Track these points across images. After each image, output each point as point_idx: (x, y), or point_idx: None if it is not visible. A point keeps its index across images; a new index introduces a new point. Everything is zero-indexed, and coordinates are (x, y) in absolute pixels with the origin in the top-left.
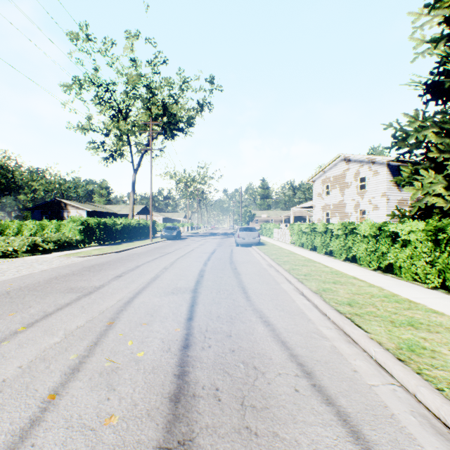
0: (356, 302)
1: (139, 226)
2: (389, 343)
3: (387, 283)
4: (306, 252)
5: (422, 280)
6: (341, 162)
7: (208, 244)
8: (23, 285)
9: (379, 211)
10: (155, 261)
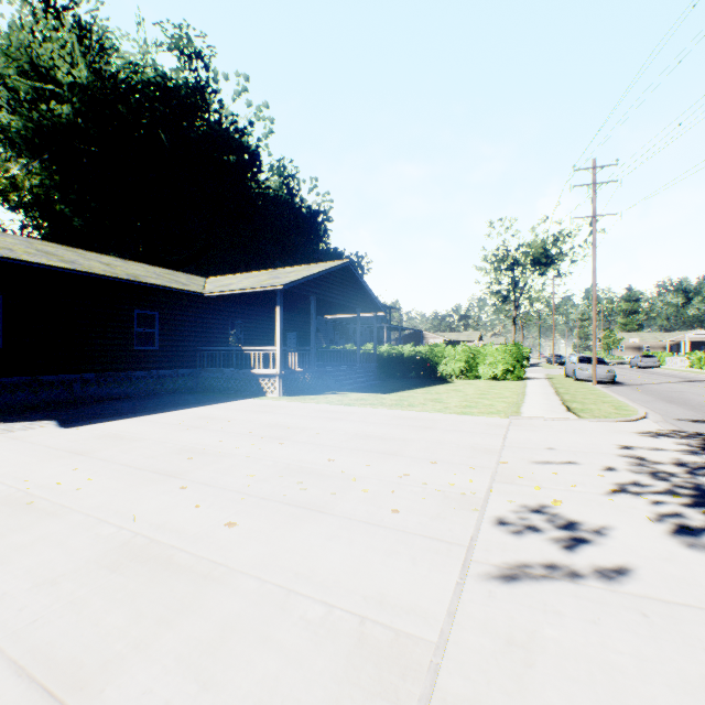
0: None
1: None
2: None
3: None
4: (702, 371)
5: None
6: None
7: None
8: None
9: None
10: None
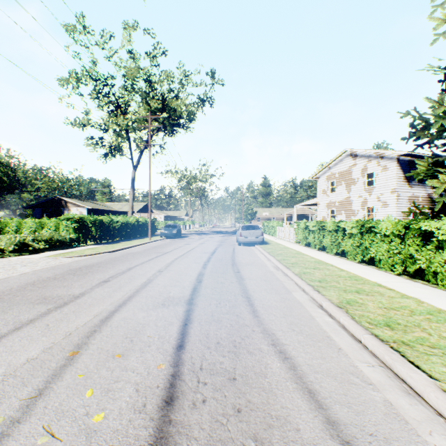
0: (395, 322)
1: (138, 223)
2: None
3: (422, 293)
4: (314, 252)
5: None
6: (347, 157)
7: (209, 243)
8: None
9: (388, 208)
10: (150, 262)
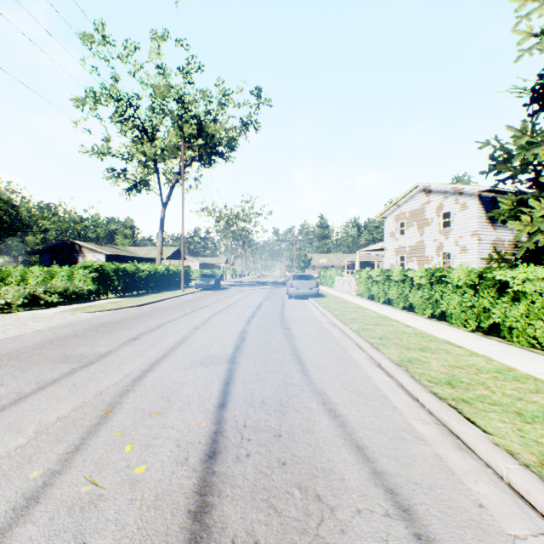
0: (458, 380)
1: (169, 273)
2: (526, 453)
3: (494, 351)
4: (378, 307)
5: (540, 345)
6: (419, 193)
7: (253, 295)
8: (4, 352)
9: (468, 254)
10: (185, 317)
